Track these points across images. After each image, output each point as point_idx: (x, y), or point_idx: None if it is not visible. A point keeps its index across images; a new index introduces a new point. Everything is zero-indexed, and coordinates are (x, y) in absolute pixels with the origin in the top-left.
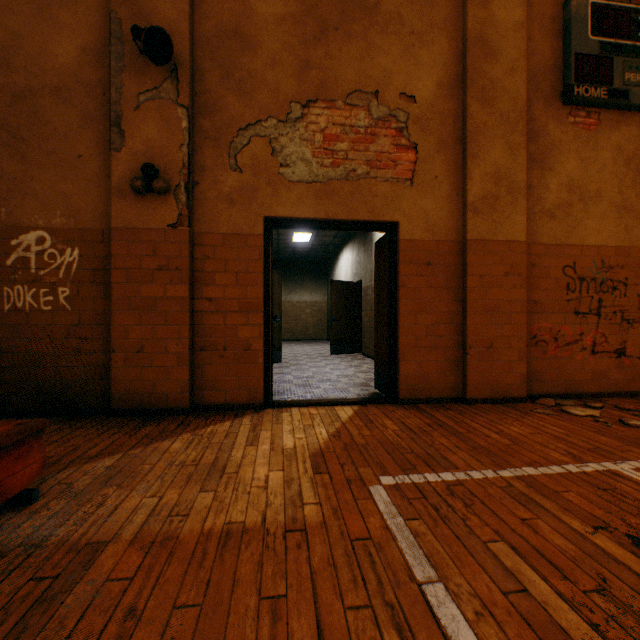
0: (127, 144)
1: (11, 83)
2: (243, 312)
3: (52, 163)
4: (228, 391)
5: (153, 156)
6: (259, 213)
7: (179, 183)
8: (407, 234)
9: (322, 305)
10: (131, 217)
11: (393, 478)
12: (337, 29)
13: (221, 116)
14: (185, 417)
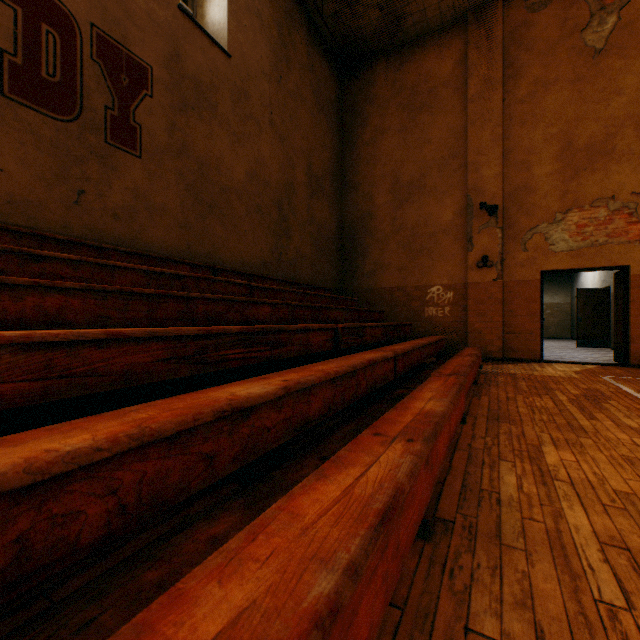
0: (474, 248)
1: (427, 232)
2: (528, 316)
3: (442, 259)
4: (520, 353)
5: (485, 251)
6: (537, 269)
7: (497, 261)
8: (635, 271)
9: (564, 306)
10: (475, 278)
11: (611, 376)
12: (584, 169)
13: (516, 227)
14: (501, 361)
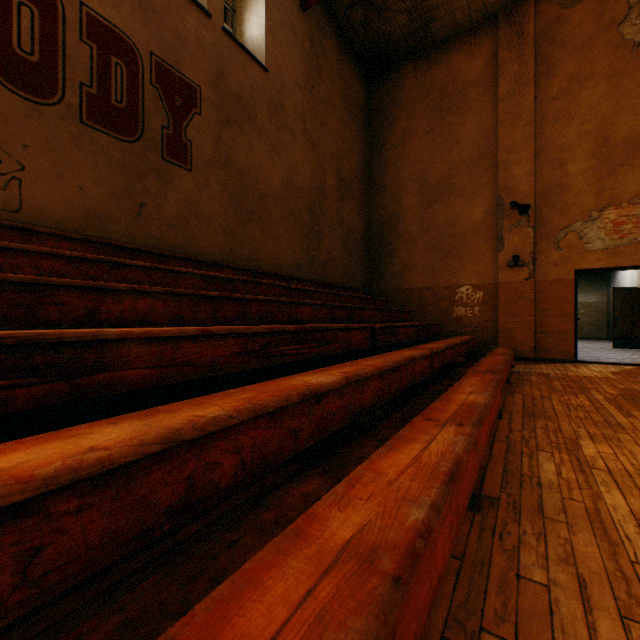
0: (504, 248)
1: (456, 232)
2: (561, 316)
3: (471, 259)
4: (553, 353)
5: (516, 251)
6: (571, 268)
7: (528, 261)
8: None
9: (599, 305)
10: (506, 277)
11: None
12: (622, 166)
13: (549, 226)
14: (533, 361)
